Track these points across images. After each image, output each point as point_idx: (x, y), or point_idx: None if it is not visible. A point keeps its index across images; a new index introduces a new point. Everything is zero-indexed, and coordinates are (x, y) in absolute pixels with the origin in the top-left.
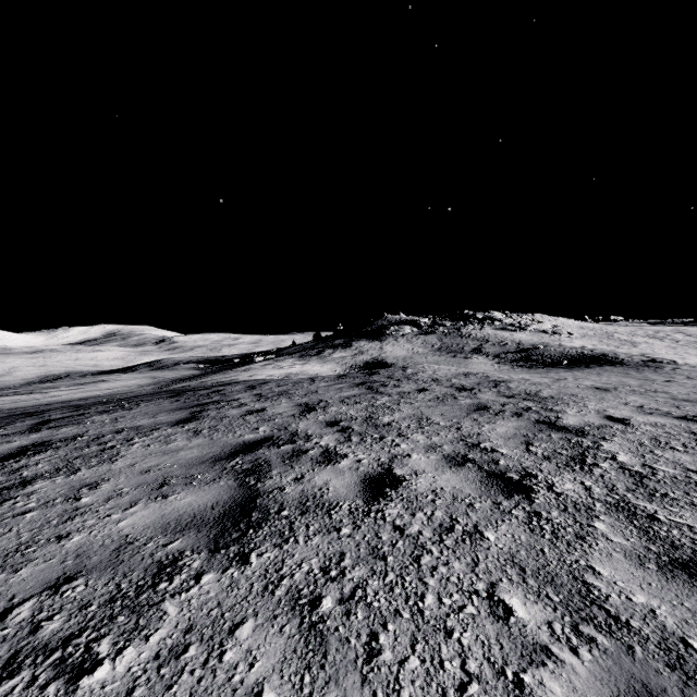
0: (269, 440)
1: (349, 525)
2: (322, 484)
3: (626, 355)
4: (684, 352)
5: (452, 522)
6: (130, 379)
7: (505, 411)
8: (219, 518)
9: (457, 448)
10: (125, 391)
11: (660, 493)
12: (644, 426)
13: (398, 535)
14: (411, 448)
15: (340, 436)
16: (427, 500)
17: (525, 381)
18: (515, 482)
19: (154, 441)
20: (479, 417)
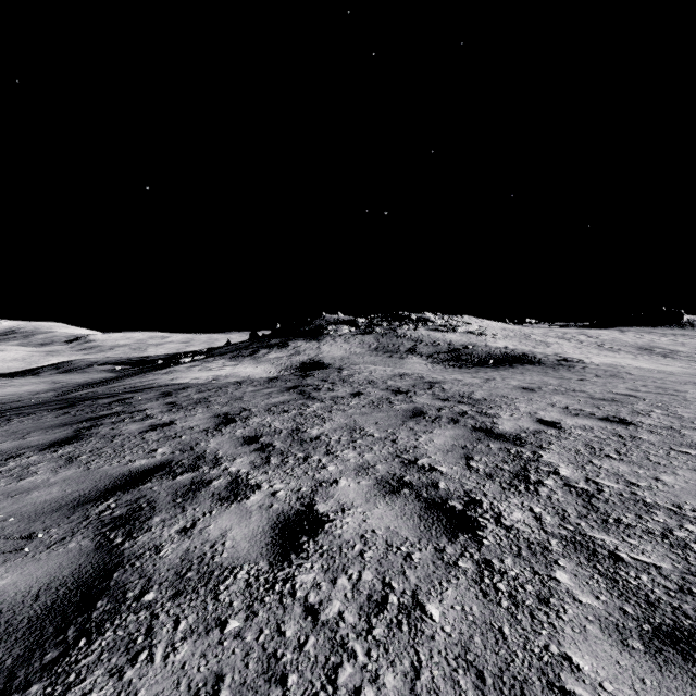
0: (165, 467)
1: (240, 612)
2: (218, 535)
3: (543, 355)
4: (588, 352)
5: (385, 589)
6: (23, 385)
7: (442, 416)
8: (38, 619)
9: (393, 467)
10: (11, 400)
11: (613, 519)
12: (575, 430)
13: (309, 624)
14: (339, 470)
15: (257, 457)
16: (354, 553)
17: (458, 382)
18: (459, 515)
19: (2, 476)
20: (416, 425)
